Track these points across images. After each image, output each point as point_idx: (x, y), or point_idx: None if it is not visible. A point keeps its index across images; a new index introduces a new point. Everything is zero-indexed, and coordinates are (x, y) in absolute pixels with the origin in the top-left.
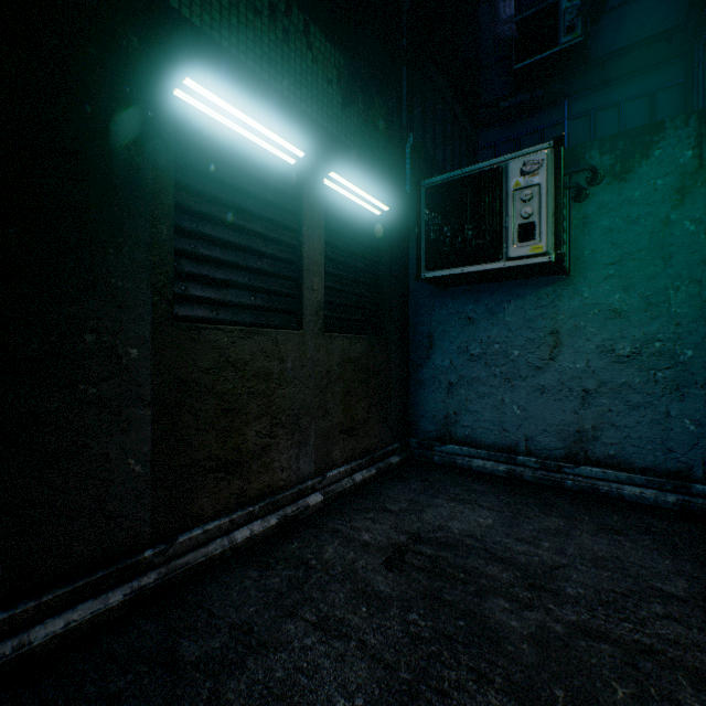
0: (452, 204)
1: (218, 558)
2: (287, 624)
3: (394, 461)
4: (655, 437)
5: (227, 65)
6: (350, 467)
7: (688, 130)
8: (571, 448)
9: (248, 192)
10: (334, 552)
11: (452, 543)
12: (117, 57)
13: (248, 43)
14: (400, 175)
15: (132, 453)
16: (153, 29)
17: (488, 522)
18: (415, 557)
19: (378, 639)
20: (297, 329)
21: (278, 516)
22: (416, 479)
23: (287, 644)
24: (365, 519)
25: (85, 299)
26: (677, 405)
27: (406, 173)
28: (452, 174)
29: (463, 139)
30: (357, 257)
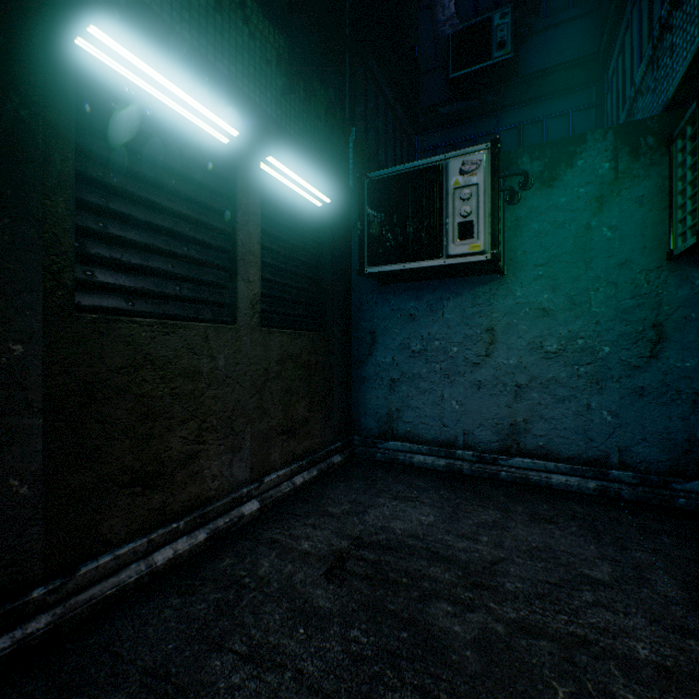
0: (395, 199)
1: (133, 587)
2: (212, 661)
3: (336, 461)
4: (578, 428)
5: (145, 20)
6: (290, 469)
7: (606, 144)
8: (505, 441)
9: (172, 168)
10: (271, 566)
11: (395, 545)
12: None
13: (174, 4)
14: (343, 169)
15: (16, 473)
16: None
17: (429, 519)
18: (357, 564)
19: (317, 665)
20: (231, 323)
21: (208, 531)
22: (359, 478)
23: (211, 686)
24: (305, 525)
25: None
26: (597, 398)
27: (349, 168)
28: (395, 169)
29: (405, 140)
30: (298, 249)
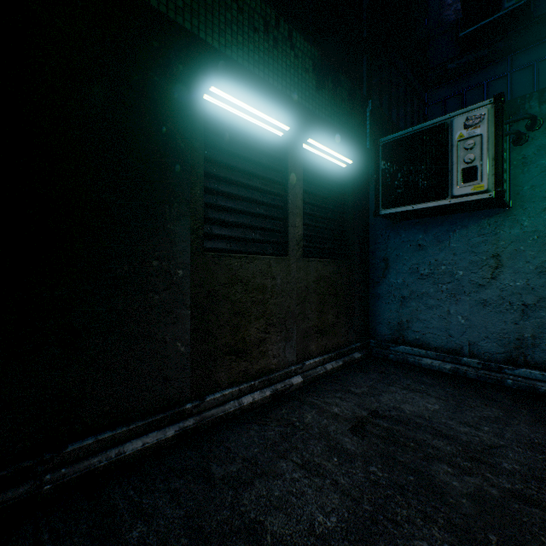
0: (405, 155)
1: (232, 414)
2: (280, 463)
3: (356, 356)
4: None
5: (237, 73)
6: (322, 358)
7: None
8: (512, 353)
9: (250, 159)
10: (312, 418)
11: (404, 420)
12: (170, 80)
13: (250, 53)
14: (361, 134)
15: (179, 339)
16: (191, 57)
17: (434, 407)
18: (374, 428)
19: (346, 480)
20: (284, 255)
21: (271, 390)
22: (374, 371)
23: (281, 475)
24: (335, 397)
25: (152, 238)
26: None
27: (366, 132)
28: (405, 132)
29: (415, 99)
30: (328, 200)
